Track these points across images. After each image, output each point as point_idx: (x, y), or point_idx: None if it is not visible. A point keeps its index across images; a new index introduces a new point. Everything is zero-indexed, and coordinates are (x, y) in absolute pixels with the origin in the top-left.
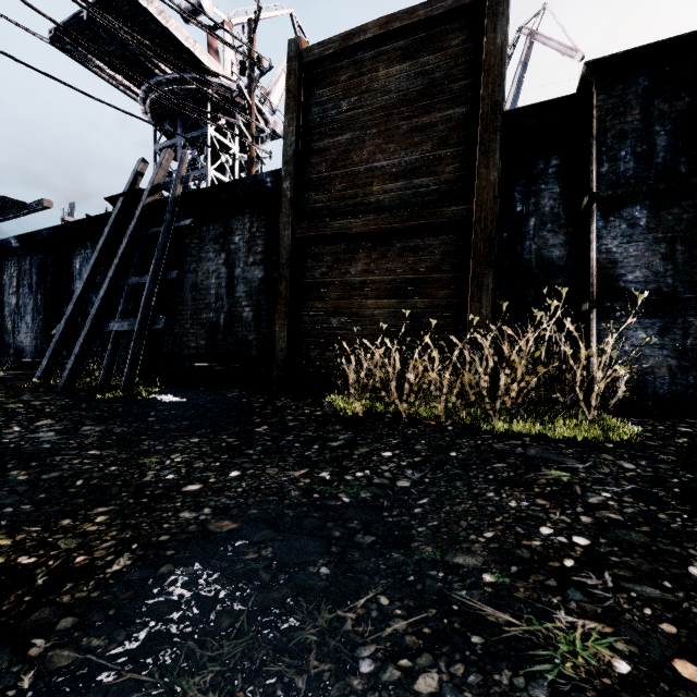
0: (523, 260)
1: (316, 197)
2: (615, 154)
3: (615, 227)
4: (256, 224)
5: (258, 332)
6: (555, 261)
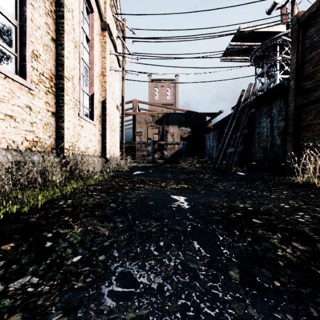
0: None
1: (307, 83)
2: None
3: None
4: (282, 103)
5: (282, 149)
6: None
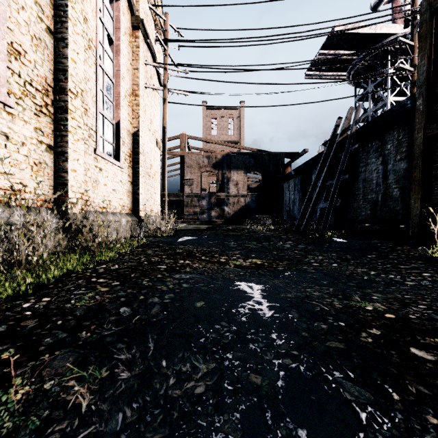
0: None
1: None
2: None
3: None
4: (401, 134)
5: (403, 204)
6: None
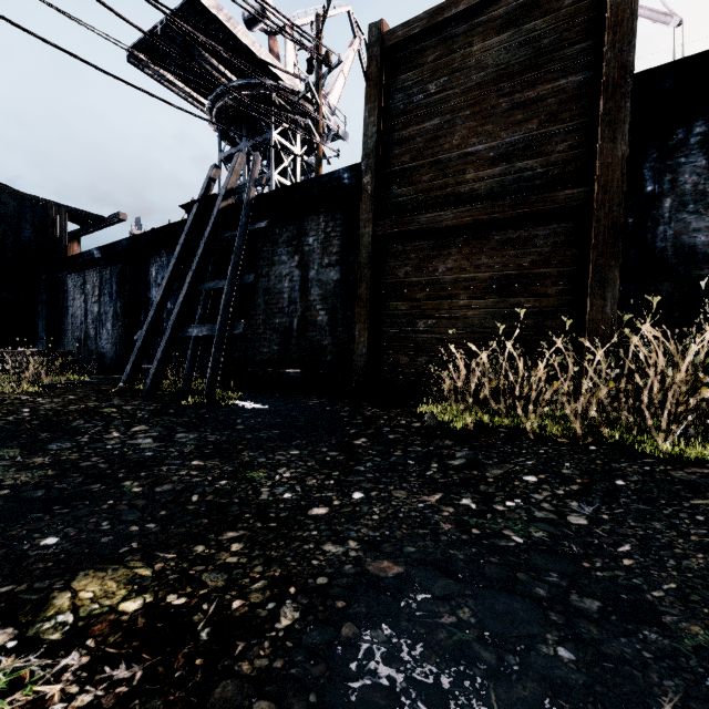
0: (654, 249)
1: (399, 191)
2: None
3: None
4: (331, 224)
5: (334, 337)
6: (700, 249)
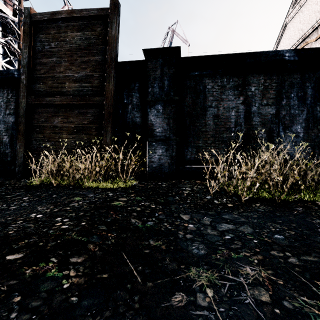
0: (127, 122)
1: (39, 85)
2: (153, 85)
3: (153, 111)
4: (10, 94)
5: (12, 148)
6: (138, 123)
